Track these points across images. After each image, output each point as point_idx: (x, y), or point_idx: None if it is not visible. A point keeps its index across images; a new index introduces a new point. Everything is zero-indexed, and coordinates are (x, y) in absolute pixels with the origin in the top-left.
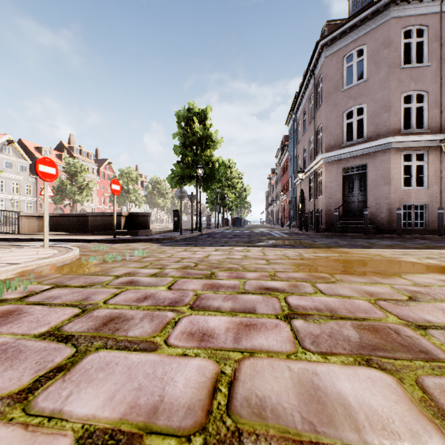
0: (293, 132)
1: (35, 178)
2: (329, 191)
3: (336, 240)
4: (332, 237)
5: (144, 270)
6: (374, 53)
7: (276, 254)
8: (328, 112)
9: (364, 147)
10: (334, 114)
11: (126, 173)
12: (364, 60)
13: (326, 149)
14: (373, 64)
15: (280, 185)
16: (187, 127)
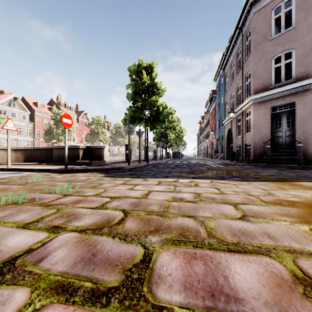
0: (220, 85)
1: (33, 124)
2: (258, 128)
3: (277, 171)
4: (267, 167)
5: (16, 238)
6: (303, 1)
7: (235, 190)
8: (257, 59)
9: (293, 87)
10: (263, 61)
11: (97, 120)
12: (292, 9)
13: (255, 92)
14: (302, 11)
15: (209, 127)
16: (137, 78)
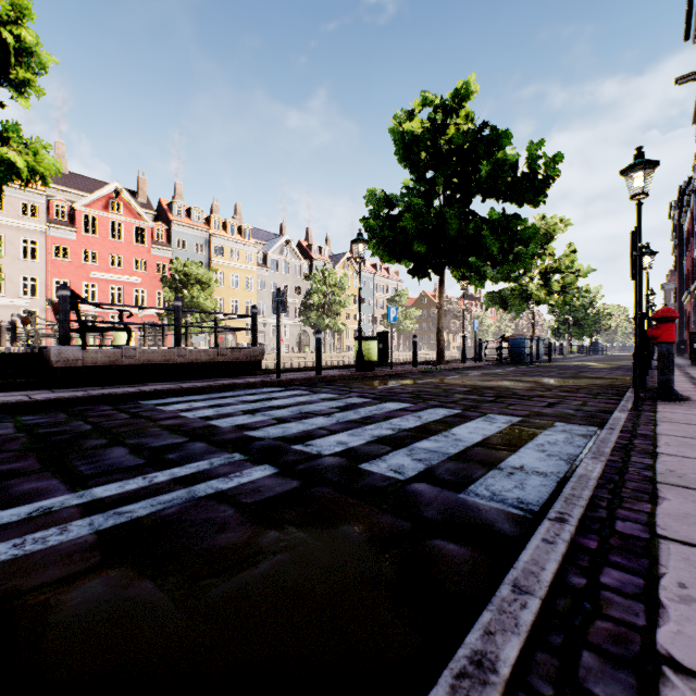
0: None
1: None
2: None
3: None
4: None
5: None
6: None
7: None
8: None
9: None
10: None
11: None
12: None
13: None
14: None
15: None
16: None
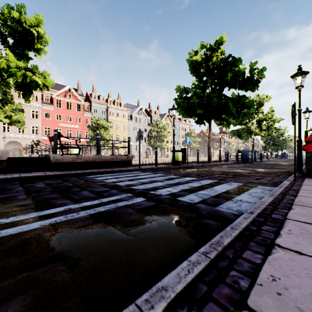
0: None
1: None
2: None
3: None
4: None
5: None
6: None
7: None
8: None
9: None
10: None
11: None
12: None
13: None
14: None
15: None
16: None
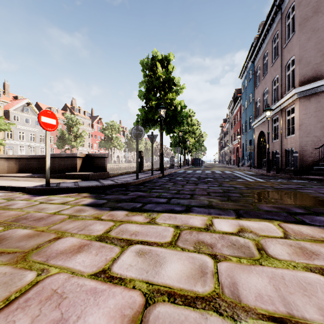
0: (248, 82)
1: None
2: (306, 129)
3: None
4: None
5: None
6: None
7: None
8: (304, 40)
9: None
10: (313, 41)
11: (111, 125)
12: None
13: (301, 82)
14: None
15: (232, 131)
16: (150, 72)
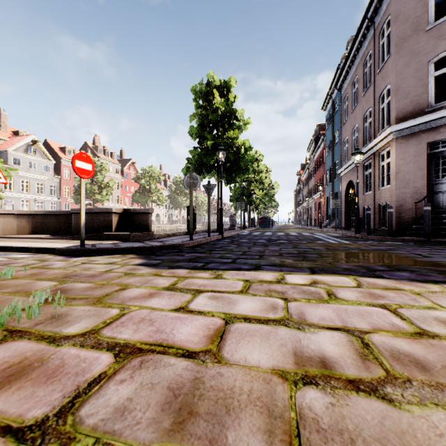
0: (333, 116)
1: (59, 178)
2: (404, 178)
3: None
4: (429, 245)
5: None
6: None
7: None
8: (402, 65)
9: None
10: (412, 66)
11: (149, 172)
12: None
13: (398, 119)
14: None
15: (313, 180)
16: (205, 103)
